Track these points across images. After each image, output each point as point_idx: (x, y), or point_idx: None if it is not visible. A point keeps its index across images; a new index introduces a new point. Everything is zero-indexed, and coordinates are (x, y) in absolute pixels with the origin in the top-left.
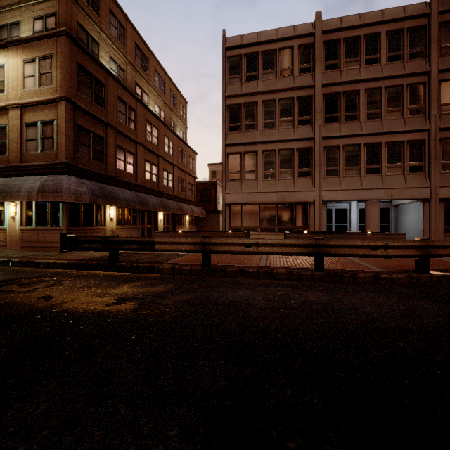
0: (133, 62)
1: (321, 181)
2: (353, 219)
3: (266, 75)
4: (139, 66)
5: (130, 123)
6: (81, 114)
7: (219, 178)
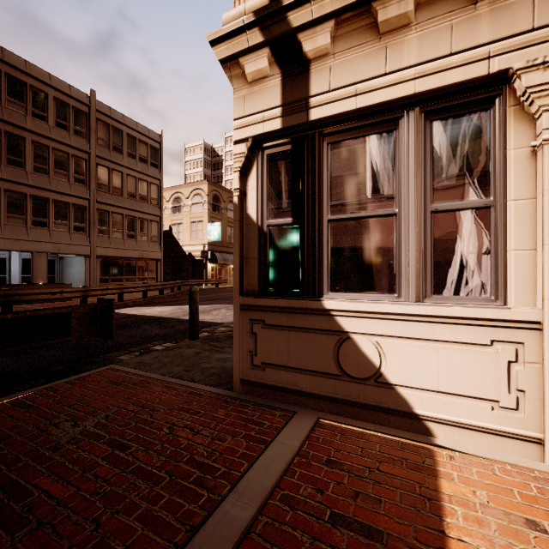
0: None
1: None
2: (14, 270)
3: None
4: None
5: None
6: None
7: None
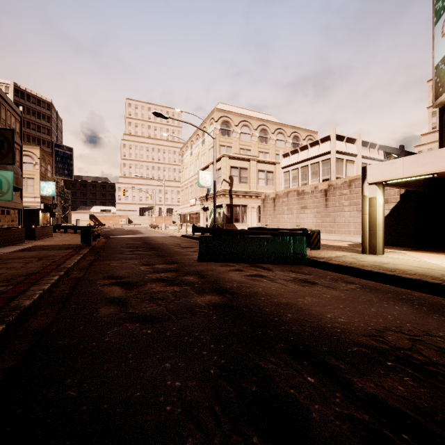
0: None
1: None
2: None
3: None
4: None
5: None
6: None
7: None
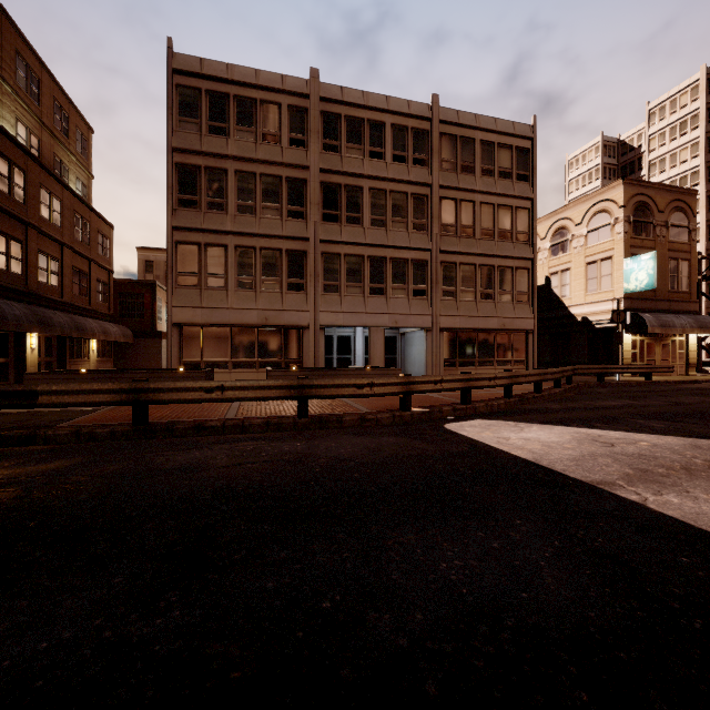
0: None
1: (318, 299)
2: (358, 350)
3: (242, 133)
4: None
5: None
6: None
7: (160, 274)
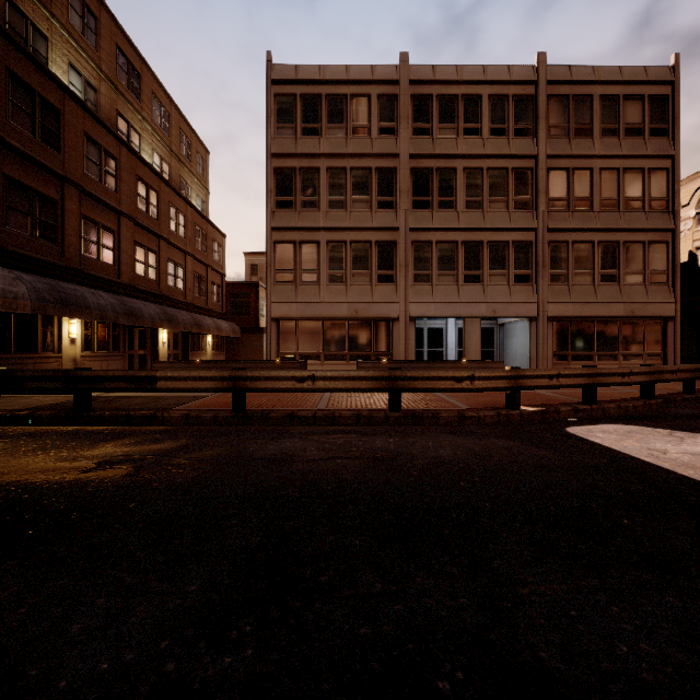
0: (114, 77)
1: (408, 290)
2: (450, 343)
3: (333, 131)
4: (124, 85)
5: (108, 180)
6: (13, 158)
7: (263, 276)
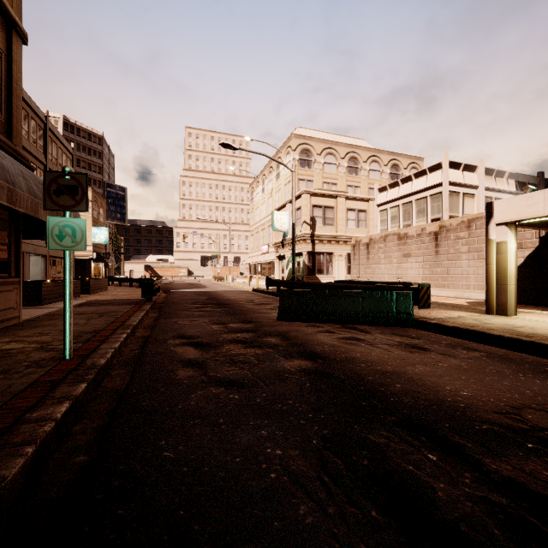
0: None
1: None
2: None
3: None
4: None
5: None
6: None
7: None
